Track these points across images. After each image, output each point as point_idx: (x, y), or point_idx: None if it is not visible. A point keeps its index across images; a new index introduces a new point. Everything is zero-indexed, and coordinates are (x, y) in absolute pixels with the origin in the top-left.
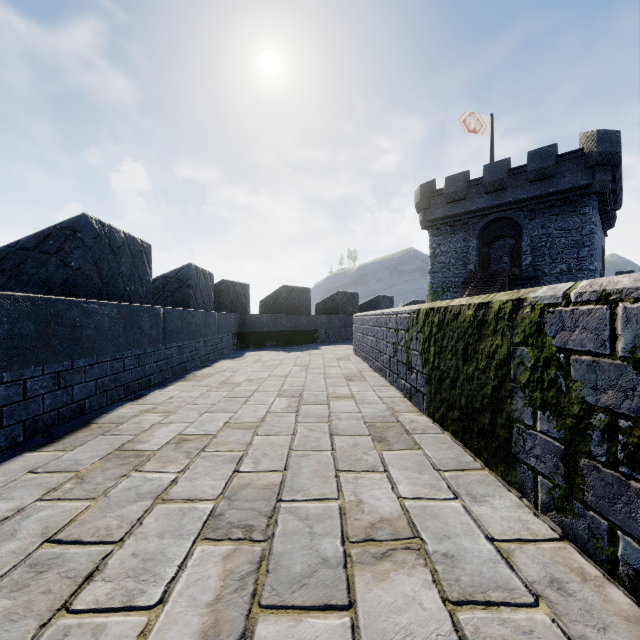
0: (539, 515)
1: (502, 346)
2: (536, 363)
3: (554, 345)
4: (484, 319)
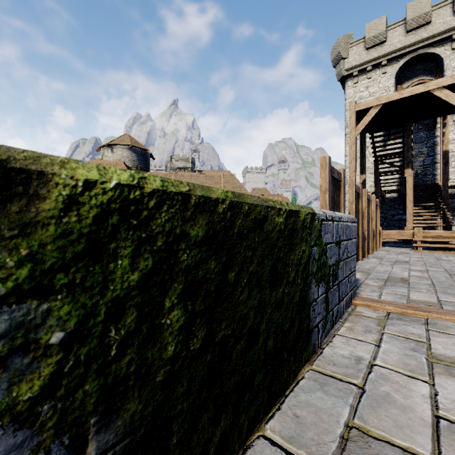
0: (327, 342)
1: (306, 250)
2: (319, 255)
3: (324, 242)
4: (294, 227)
